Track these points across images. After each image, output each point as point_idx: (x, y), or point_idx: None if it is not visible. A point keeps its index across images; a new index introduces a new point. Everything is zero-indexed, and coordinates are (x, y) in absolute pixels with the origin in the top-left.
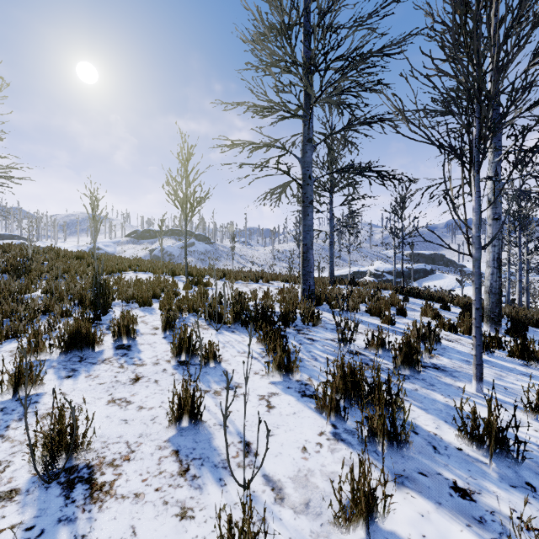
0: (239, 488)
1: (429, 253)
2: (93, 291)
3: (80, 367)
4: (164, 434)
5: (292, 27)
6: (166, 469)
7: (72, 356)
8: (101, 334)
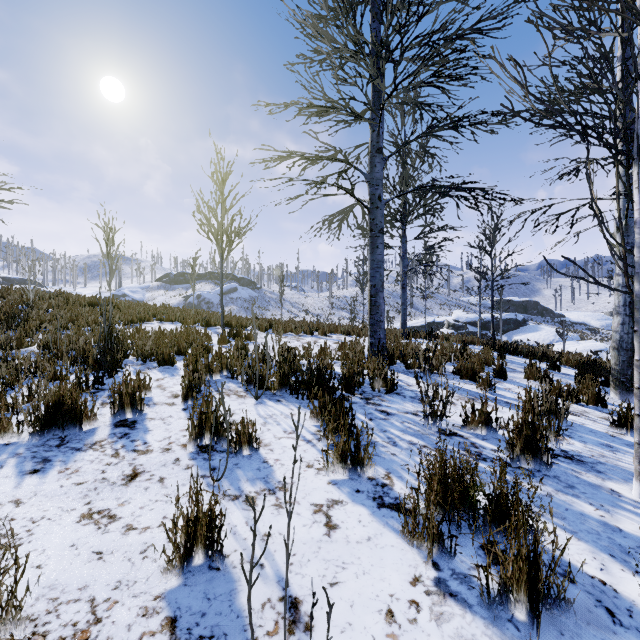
0: None
1: (519, 299)
2: (98, 346)
3: (56, 455)
4: (157, 583)
5: (357, 2)
6: None
7: (50, 438)
8: (94, 406)
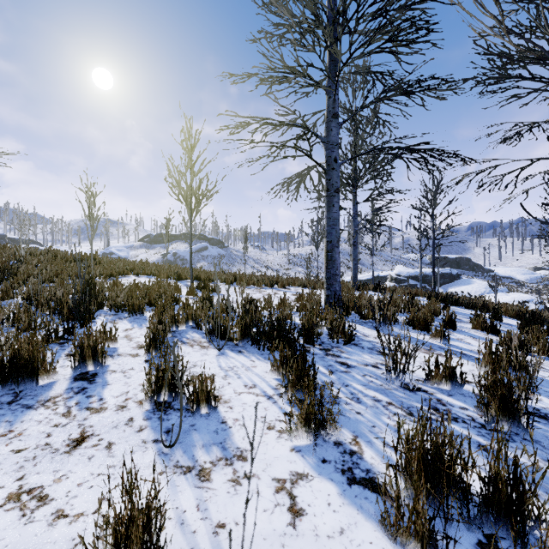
0: None
1: (453, 256)
2: (72, 298)
3: (4, 415)
4: None
5: None
6: None
7: (5, 393)
8: (53, 359)
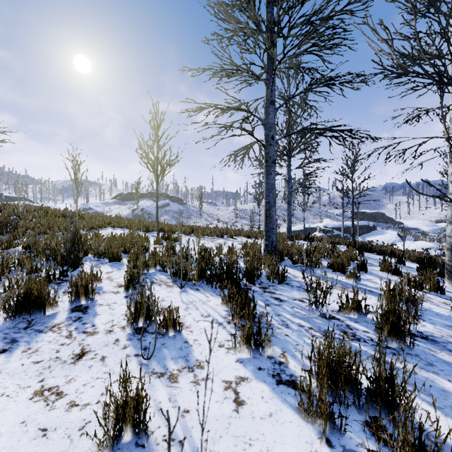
0: None
1: (370, 211)
2: (64, 247)
3: (22, 337)
4: None
5: None
6: None
7: (20, 321)
8: (56, 295)
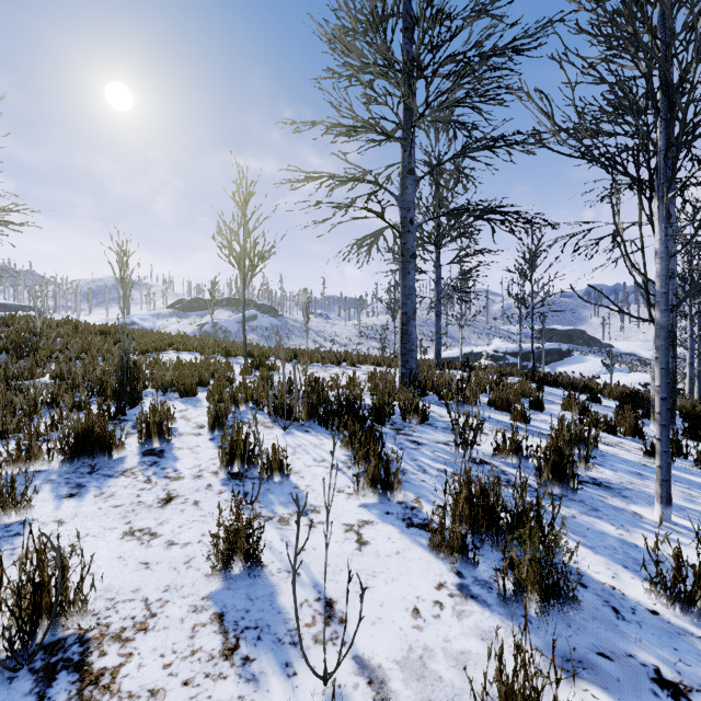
0: (317, 681)
1: (564, 328)
2: (117, 376)
3: (89, 481)
4: (203, 587)
5: (388, 17)
6: (202, 646)
7: (80, 466)
8: (122, 435)
